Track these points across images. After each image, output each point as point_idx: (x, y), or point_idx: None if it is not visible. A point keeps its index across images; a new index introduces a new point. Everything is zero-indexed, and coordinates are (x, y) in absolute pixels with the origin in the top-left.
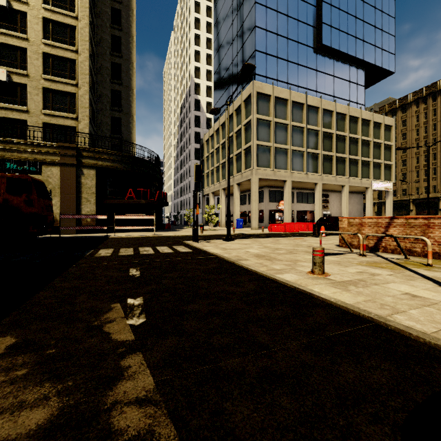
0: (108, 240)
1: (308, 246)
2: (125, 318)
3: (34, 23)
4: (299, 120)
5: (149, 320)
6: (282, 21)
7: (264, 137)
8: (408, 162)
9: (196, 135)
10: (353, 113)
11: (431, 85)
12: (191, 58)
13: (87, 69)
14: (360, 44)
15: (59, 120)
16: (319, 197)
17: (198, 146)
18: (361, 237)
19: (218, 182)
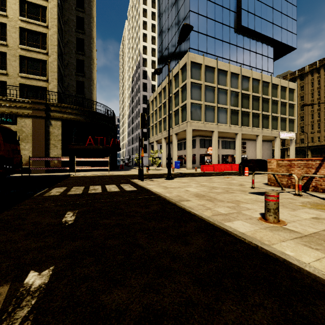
0: (68, 178)
1: (239, 184)
2: None
3: (12, 3)
4: (224, 84)
5: None
6: (210, 7)
7: (196, 97)
8: (305, 118)
9: (143, 97)
10: (265, 79)
11: (323, 59)
12: (140, 39)
13: (55, 41)
14: (270, 26)
15: (33, 82)
16: (239, 144)
17: (145, 106)
18: (296, 177)
19: (161, 133)
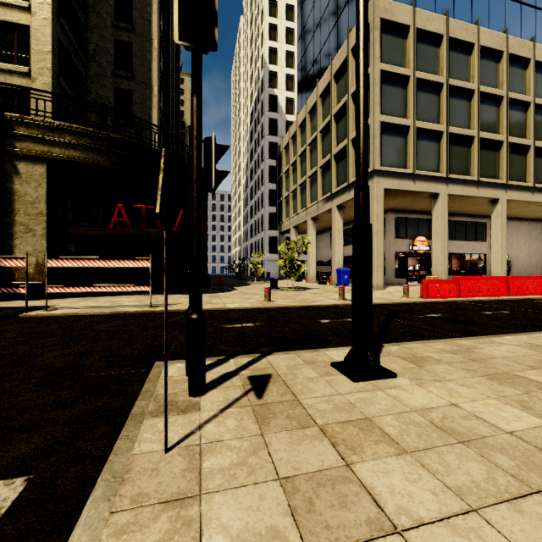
0: None
1: None
2: None
3: None
4: (462, 76)
5: None
6: None
7: (394, 109)
8: None
9: (271, 147)
10: None
11: None
12: (265, 35)
13: None
14: None
15: None
16: (501, 226)
17: (274, 163)
18: None
19: (304, 208)
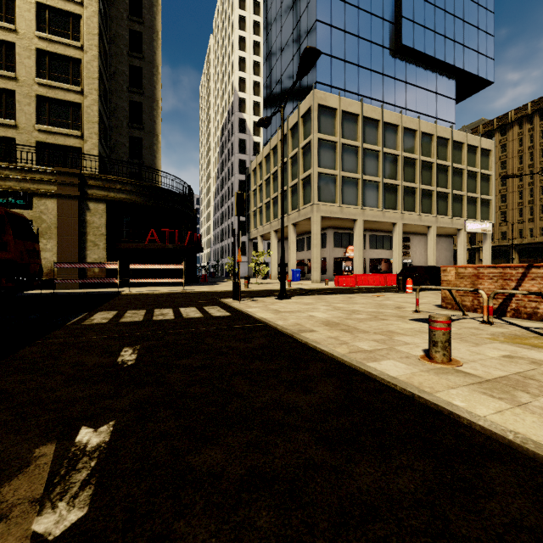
0: (118, 297)
1: (396, 307)
2: (36, 506)
3: (24, 10)
4: (373, 141)
5: (93, 512)
6: (351, 14)
7: (328, 163)
8: (509, 198)
9: (240, 163)
10: (441, 133)
11: (538, 99)
12: (235, 66)
13: (95, 71)
14: (451, 45)
15: (58, 139)
16: (398, 241)
17: (243, 177)
18: (485, 295)
19: (269, 223)
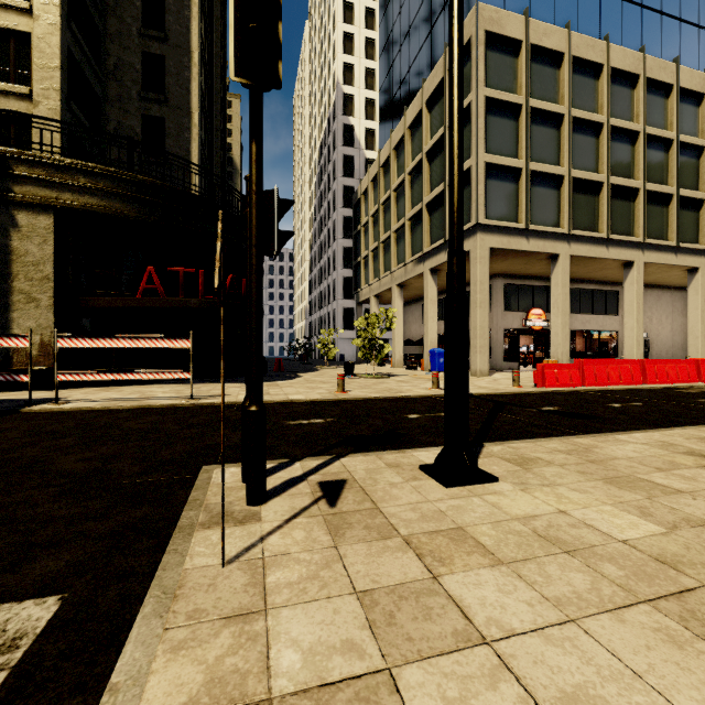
0: None
1: None
2: None
3: None
4: (588, 106)
5: None
6: None
7: (503, 146)
8: None
9: (345, 192)
10: None
11: None
12: (337, 47)
13: None
14: None
15: None
16: (637, 296)
17: (349, 213)
18: None
19: (389, 272)
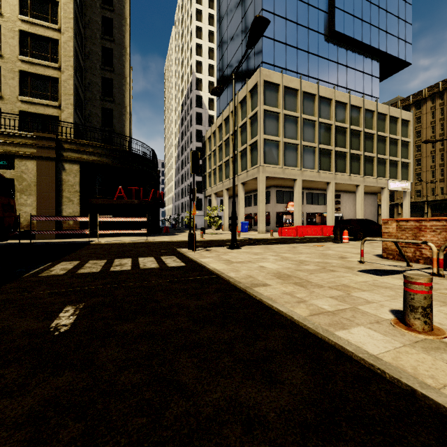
0: (86, 247)
1: (340, 257)
2: None
3: None
4: (310, 112)
5: None
6: (292, 4)
7: (272, 131)
8: (423, 162)
9: (197, 133)
10: (368, 106)
11: None
12: (193, 51)
13: (71, 50)
14: (375, 32)
15: (39, 109)
16: (332, 198)
17: (199, 145)
18: (435, 248)
19: (221, 182)
